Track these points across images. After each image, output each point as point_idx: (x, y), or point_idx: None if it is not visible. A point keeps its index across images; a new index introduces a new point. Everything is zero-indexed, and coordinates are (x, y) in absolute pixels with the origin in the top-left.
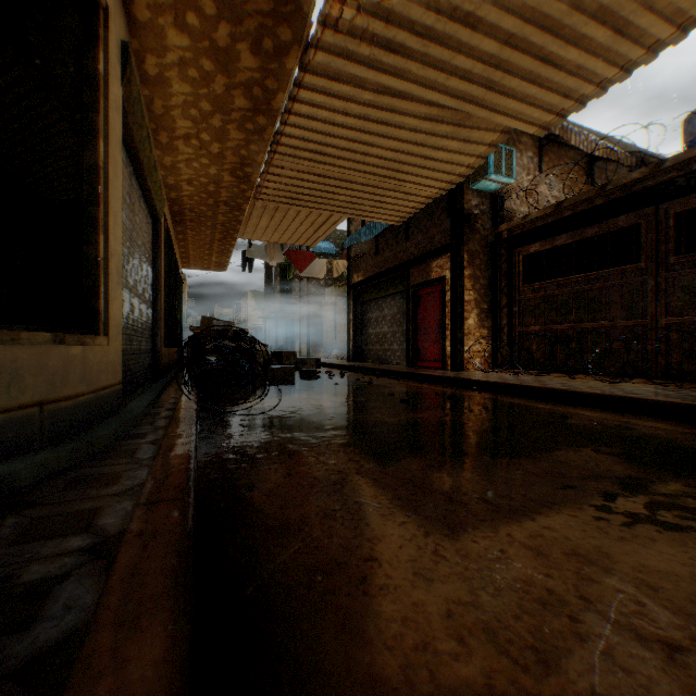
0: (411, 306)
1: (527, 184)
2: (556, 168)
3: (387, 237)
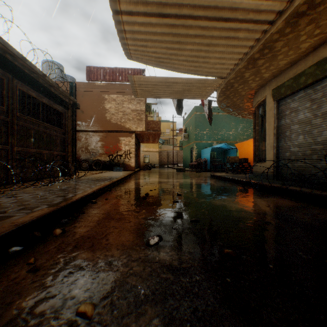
0: None
1: None
2: None
3: None
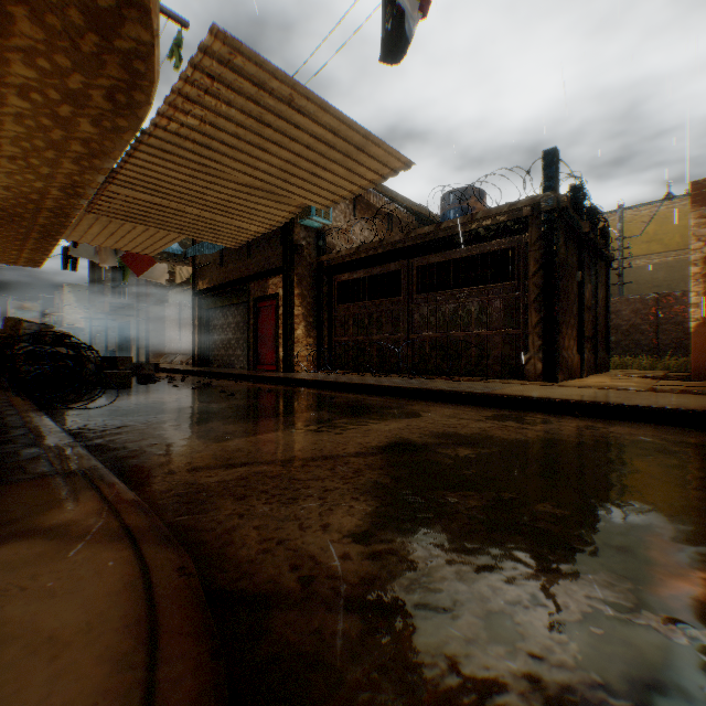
0: (252, 316)
1: (345, 225)
2: (366, 214)
3: (231, 251)
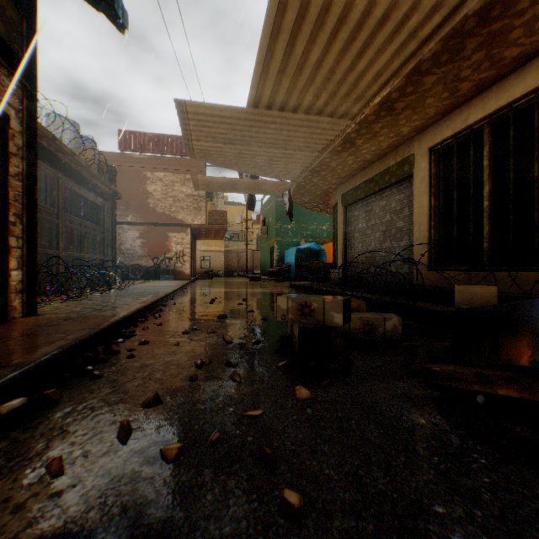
0: None
1: None
2: None
3: None
